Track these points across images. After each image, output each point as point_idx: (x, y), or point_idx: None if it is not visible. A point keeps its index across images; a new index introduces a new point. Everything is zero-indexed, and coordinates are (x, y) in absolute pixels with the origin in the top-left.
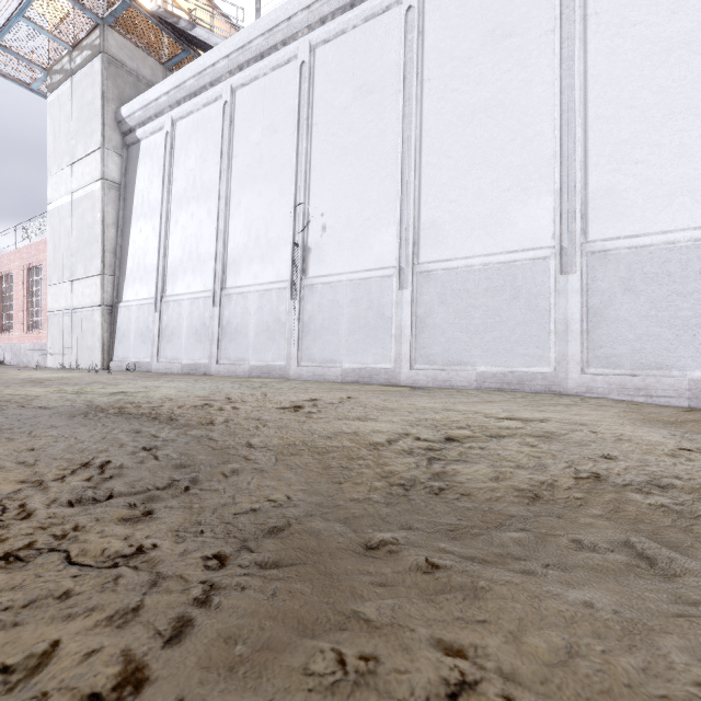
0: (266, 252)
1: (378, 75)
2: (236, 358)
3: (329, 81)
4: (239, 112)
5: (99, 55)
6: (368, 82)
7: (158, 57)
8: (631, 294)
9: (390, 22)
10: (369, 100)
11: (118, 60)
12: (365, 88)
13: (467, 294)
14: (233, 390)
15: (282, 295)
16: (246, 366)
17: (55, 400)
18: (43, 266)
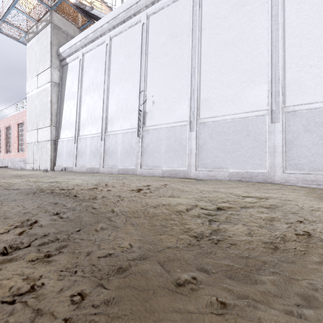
0: (126, 114)
1: (179, 28)
2: (111, 165)
3: (156, 32)
4: (113, 48)
5: (49, 24)
6: (175, 32)
7: (76, 25)
8: (308, 132)
9: (185, 2)
10: (175, 40)
11: (58, 26)
12: (173, 34)
13: (223, 133)
14: (109, 180)
15: (133, 135)
16: (117, 169)
17: (22, 185)
18: (24, 122)
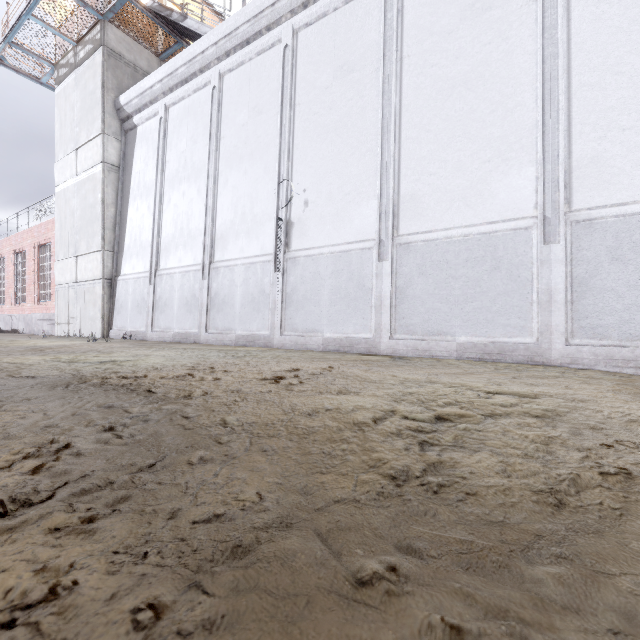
0: (252, 227)
1: (358, 54)
2: (223, 328)
3: (311, 62)
4: (226, 96)
5: (99, 48)
6: (349, 62)
7: (153, 49)
8: (619, 263)
9: (370, 2)
10: (350, 78)
11: (117, 53)
12: (345, 67)
13: (446, 265)
14: (218, 359)
15: (266, 267)
16: (233, 335)
17: (45, 369)
18: (51, 244)
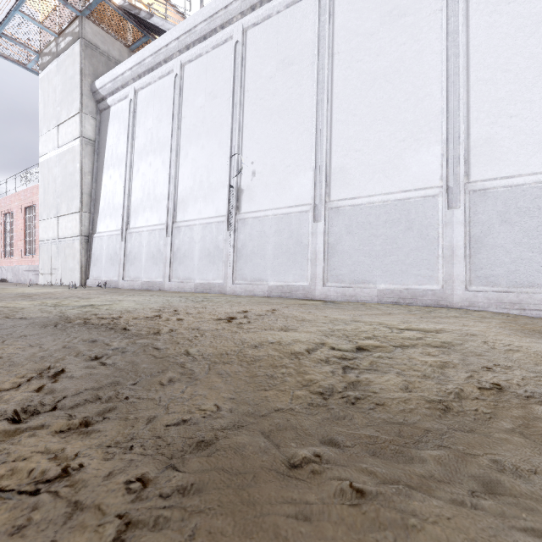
0: (208, 193)
1: (297, 50)
2: (184, 277)
3: (257, 56)
4: (186, 82)
5: (78, 40)
6: (289, 56)
7: (124, 41)
8: (507, 224)
9: (307, 7)
10: (290, 70)
11: (93, 44)
12: (286, 61)
13: (369, 225)
14: (180, 303)
15: (220, 227)
16: (192, 283)
17: (35, 312)
18: (36, 206)
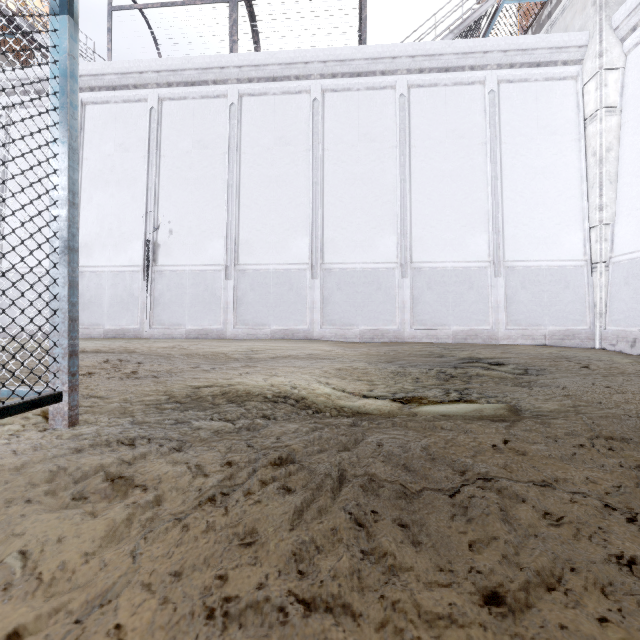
0: (119, 242)
1: (211, 137)
2: (90, 324)
3: (174, 128)
4: (89, 123)
5: None
6: (204, 140)
7: None
8: (340, 290)
9: (219, 106)
10: (205, 152)
11: None
12: (202, 143)
13: (266, 285)
14: (113, 343)
15: (135, 276)
16: (102, 329)
17: None
18: None
